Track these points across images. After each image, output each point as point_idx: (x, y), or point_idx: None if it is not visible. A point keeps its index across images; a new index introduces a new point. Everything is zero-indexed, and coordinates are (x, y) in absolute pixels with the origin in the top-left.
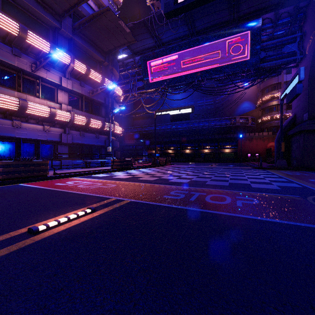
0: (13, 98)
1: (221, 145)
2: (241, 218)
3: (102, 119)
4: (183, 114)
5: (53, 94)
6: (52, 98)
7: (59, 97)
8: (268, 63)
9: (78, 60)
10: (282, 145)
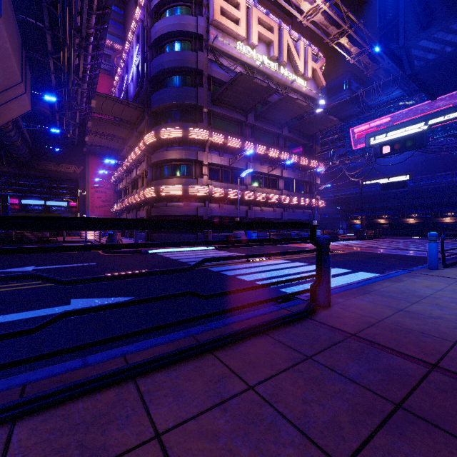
0: (263, 194)
1: None
2: (409, 255)
3: (307, 196)
4: (398, 183)
5: (276, 183)
6: (275, 186)
7: (279, 184)
8: None
9: (291, 152)
10: None
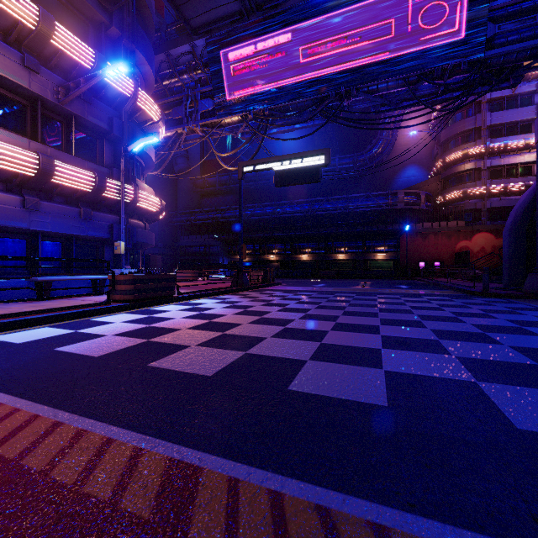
0: None
1: (369, 246)
2: None
3: (102, 170)
4: (306, 170)
5: None
6: None
7: None
8: (504, 49)
9: None
10: None
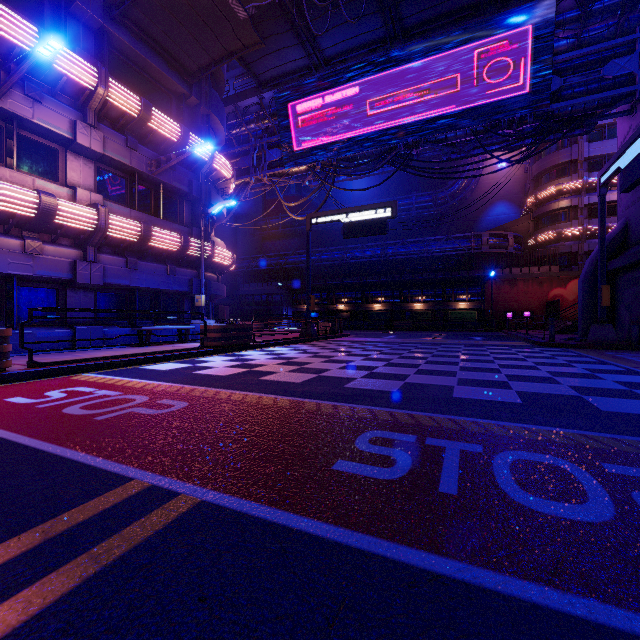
0: None
1: (450, 295)
2: None
3: (184, 230)
4: (373, 222)
5: (56, 164)
6: (53, 174)
7: (70, 171)
8: (569, 103)
9: (121, 84)
10: (605, 292)
